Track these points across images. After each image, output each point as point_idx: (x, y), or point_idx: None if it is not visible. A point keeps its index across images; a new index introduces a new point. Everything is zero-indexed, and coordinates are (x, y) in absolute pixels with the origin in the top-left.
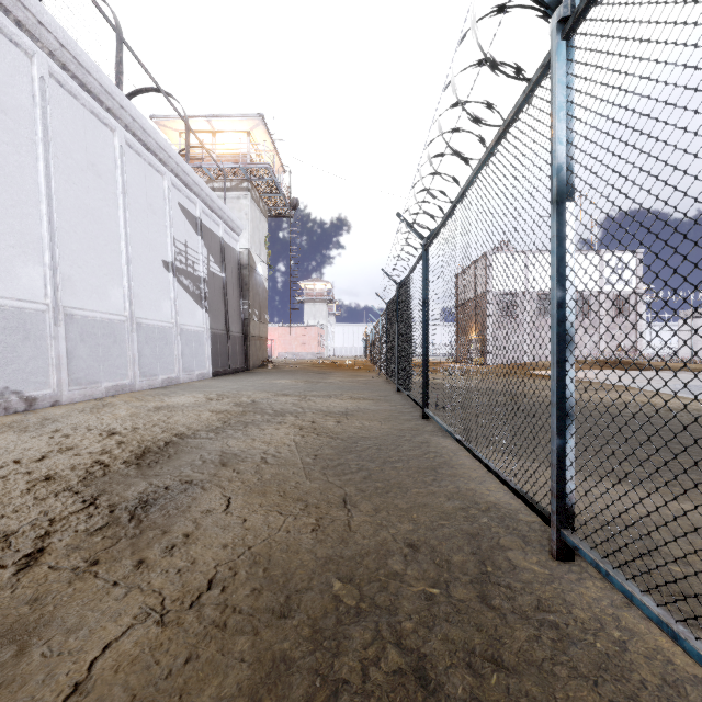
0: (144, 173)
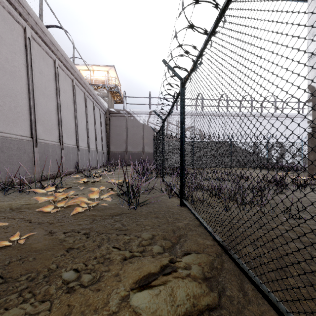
0: (305, 123)
